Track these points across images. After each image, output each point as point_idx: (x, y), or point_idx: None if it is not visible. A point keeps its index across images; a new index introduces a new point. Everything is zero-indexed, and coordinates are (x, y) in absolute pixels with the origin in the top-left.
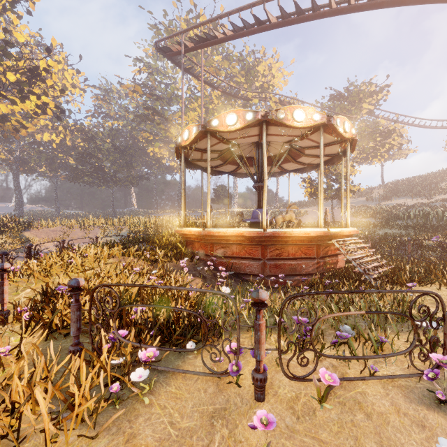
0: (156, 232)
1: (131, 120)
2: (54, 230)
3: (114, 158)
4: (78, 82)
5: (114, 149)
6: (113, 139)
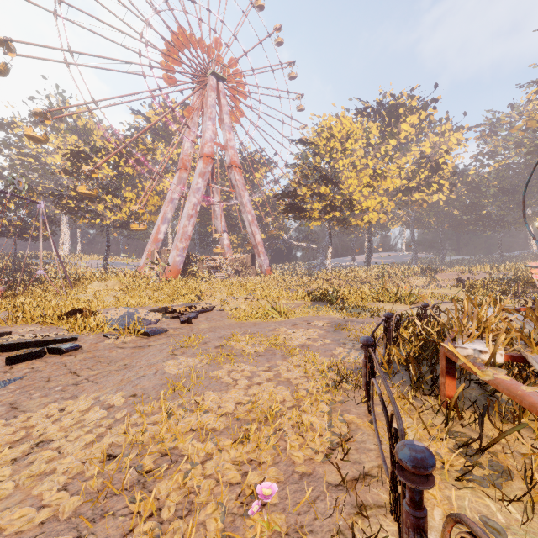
0: (528, 275)
1: (524, 154)
2: (450, 274)
3: (501, 201)
4: (462, 140)
5: (501, 193)
6: (500, 181)
